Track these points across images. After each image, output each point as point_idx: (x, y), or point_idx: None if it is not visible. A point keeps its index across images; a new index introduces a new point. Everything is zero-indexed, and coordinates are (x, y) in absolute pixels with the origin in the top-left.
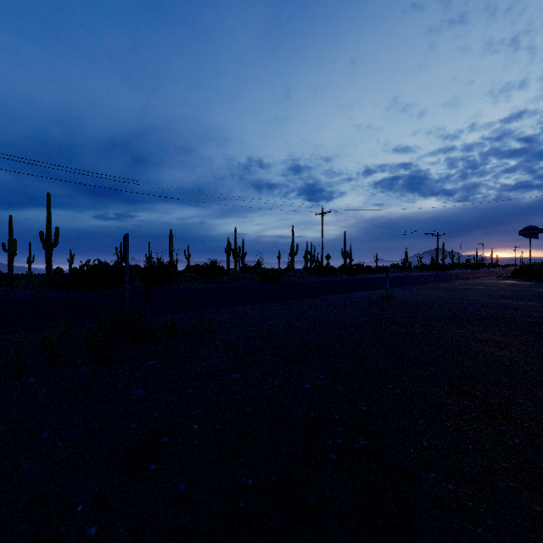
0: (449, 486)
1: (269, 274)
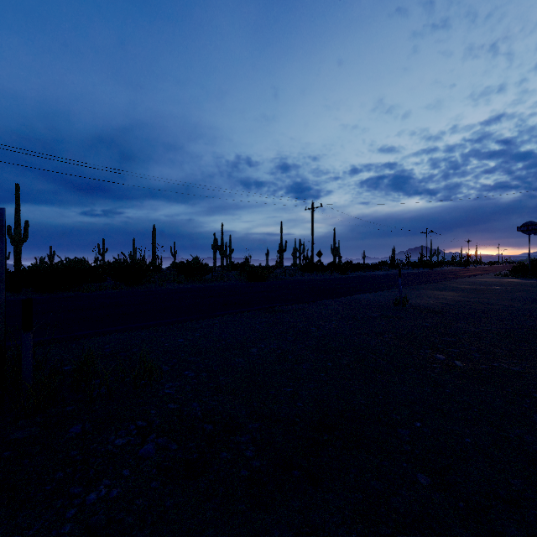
0: None
1: (256, 272)
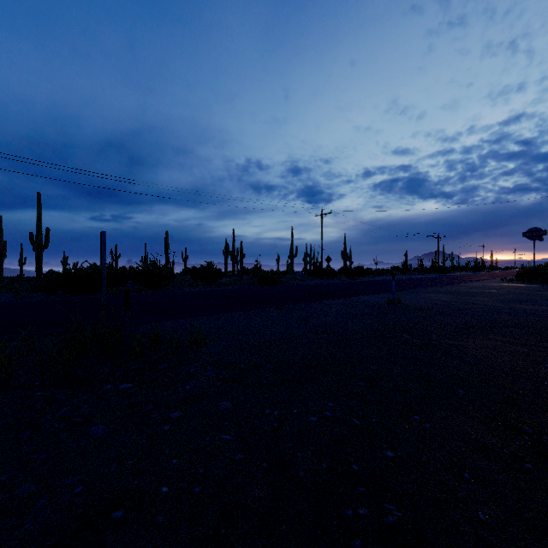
0: None
1: (268, 277)
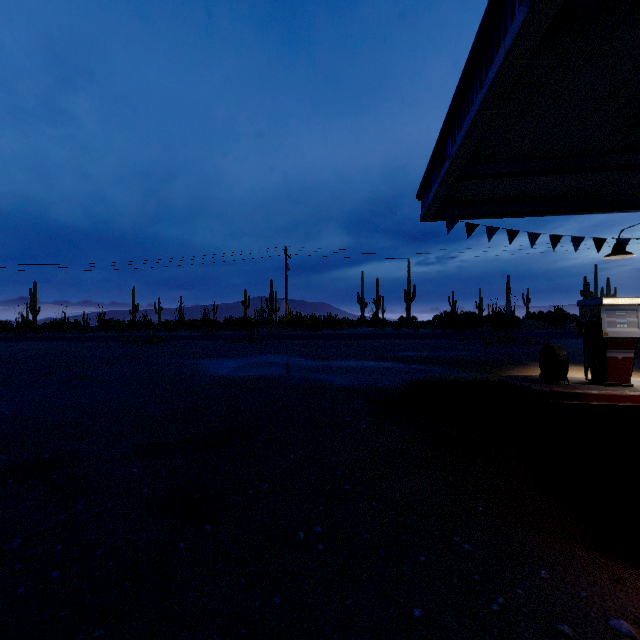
0: None
1: None
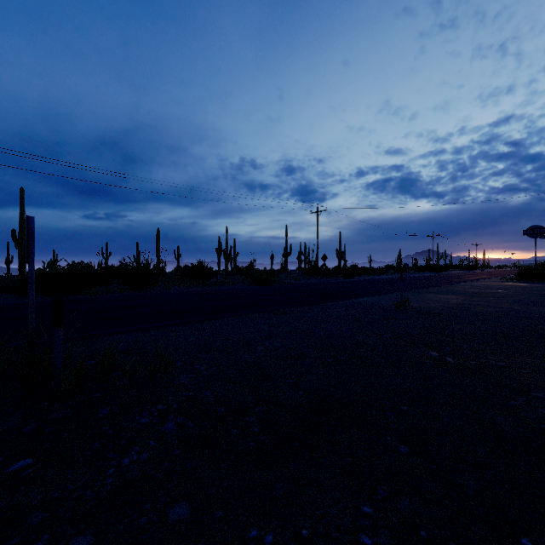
0: None
1: (261, 276)
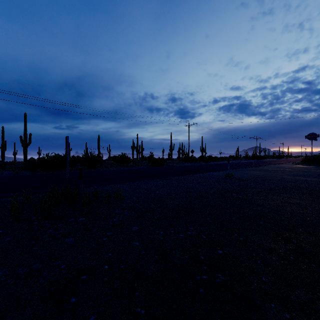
0: (286, 315)
1: (157, 161)
